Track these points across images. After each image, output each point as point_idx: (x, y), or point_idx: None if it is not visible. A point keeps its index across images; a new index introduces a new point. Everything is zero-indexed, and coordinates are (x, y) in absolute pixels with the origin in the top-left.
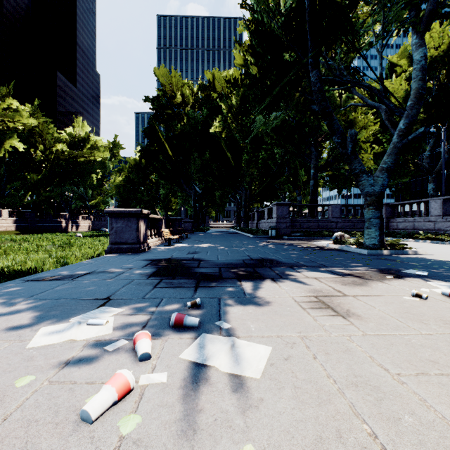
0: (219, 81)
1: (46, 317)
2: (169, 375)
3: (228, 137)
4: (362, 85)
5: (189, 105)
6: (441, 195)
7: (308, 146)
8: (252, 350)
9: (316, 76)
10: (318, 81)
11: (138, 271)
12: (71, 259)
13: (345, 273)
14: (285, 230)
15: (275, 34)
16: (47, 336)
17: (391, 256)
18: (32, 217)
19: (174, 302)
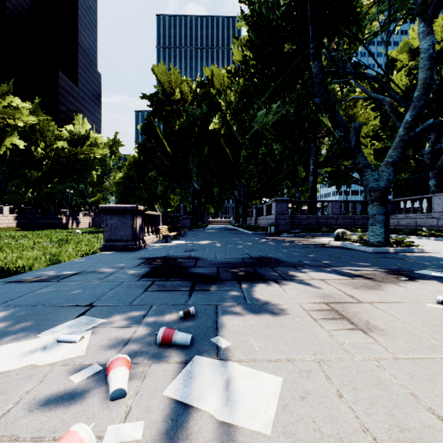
0: (217, 77)
1: (13, 330)
2: (146, 426)
3: (227, 134)
4: (366, 76)
5: (188, 102)
6: (440, 191)
7: (307, 142)
8: (258, 383)
9: (318, 67)
10: (320, 73)
11: (130, 271)
12: (64, 256)
13: (354, 274)
14: (284, 226)
15: (275, 25)
16: (4, 359)
17: (398, 254)
18: (33, 214)
19: (165, 310)
